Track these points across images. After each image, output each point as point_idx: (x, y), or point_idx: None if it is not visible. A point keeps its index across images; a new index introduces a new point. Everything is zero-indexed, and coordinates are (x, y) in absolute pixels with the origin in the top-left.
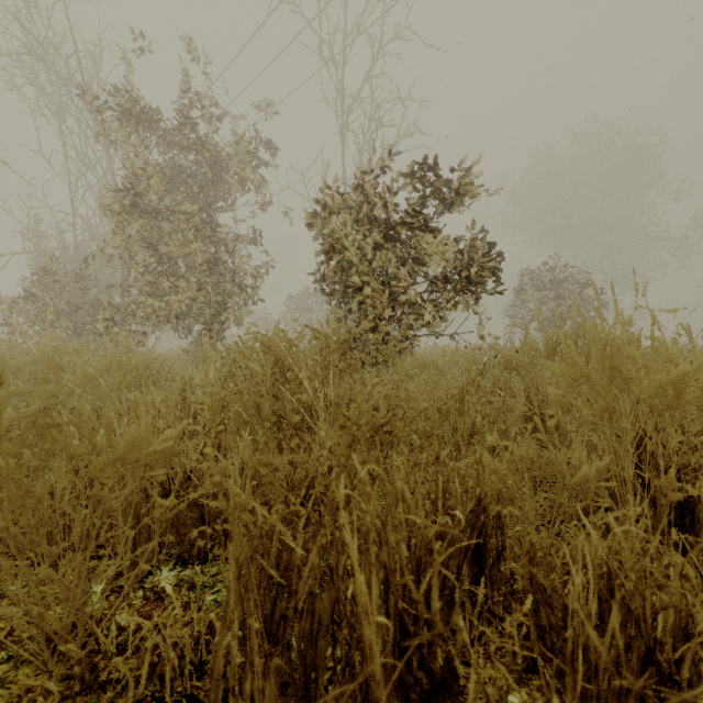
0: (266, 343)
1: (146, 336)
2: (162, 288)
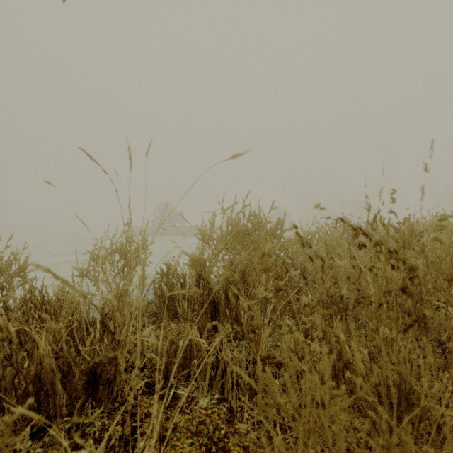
0: None
1: None
2: None
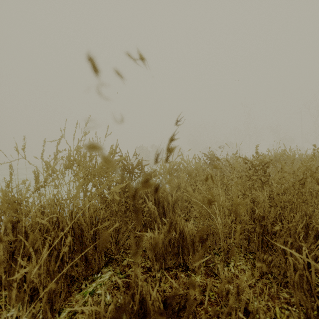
0: None
1: None
2: None
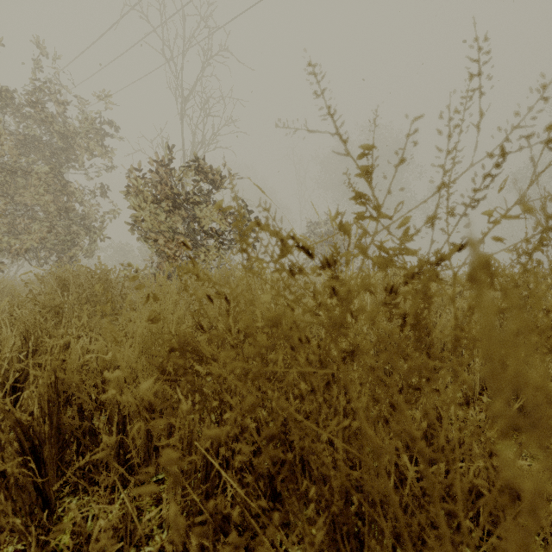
0: (58, 274)
1: (3, 265)
2: (18, 228)
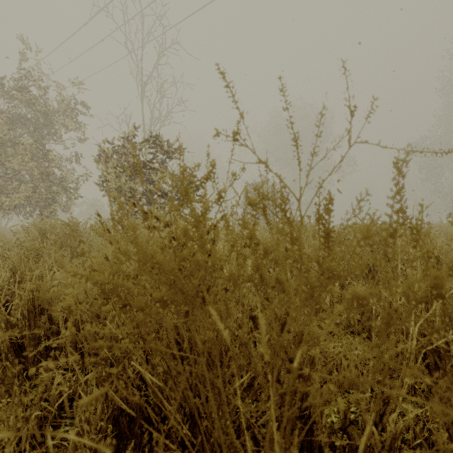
0: (39, 226)
1: None
2: (8, 188)
